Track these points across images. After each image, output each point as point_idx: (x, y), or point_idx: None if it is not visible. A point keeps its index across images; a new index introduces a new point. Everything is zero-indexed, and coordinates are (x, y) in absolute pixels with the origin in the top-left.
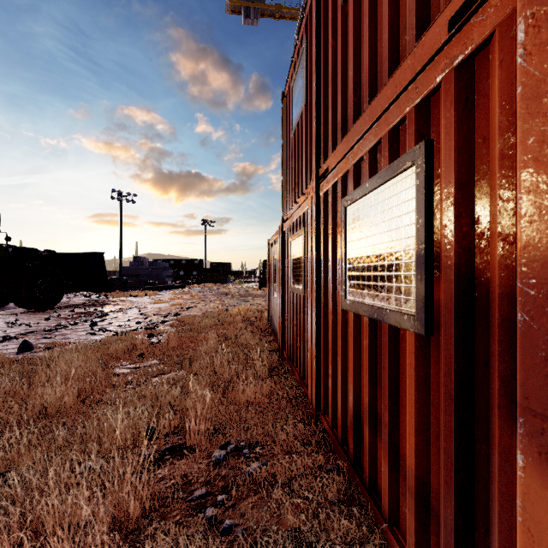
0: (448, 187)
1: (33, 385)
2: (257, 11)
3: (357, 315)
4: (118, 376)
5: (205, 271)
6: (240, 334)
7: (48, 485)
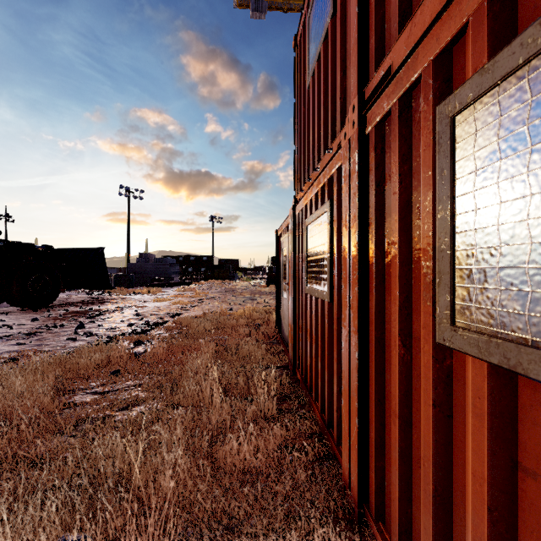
0: None
1: None
2: (265, 4)
3: (504, 372)
4: (75, 407)
5: (212, 267)
6: (242, 343)
7: None
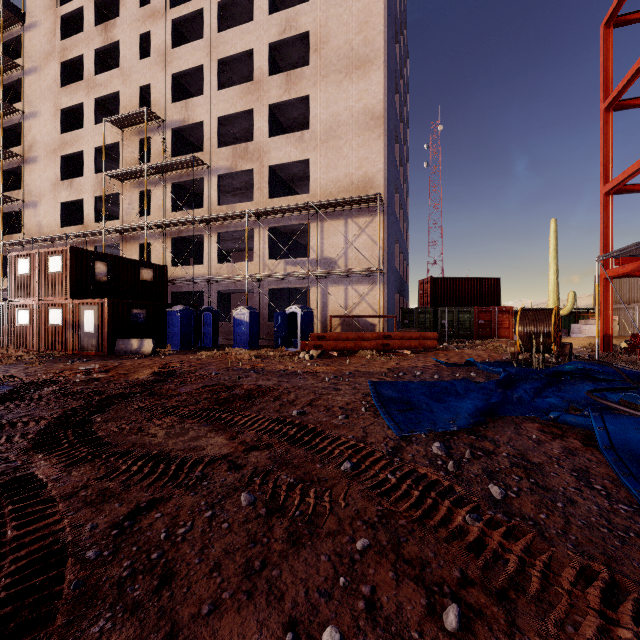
0: (65, 313)
1: None
2: None
3: (52, 327)
4: None
5: None
6: None
7: None
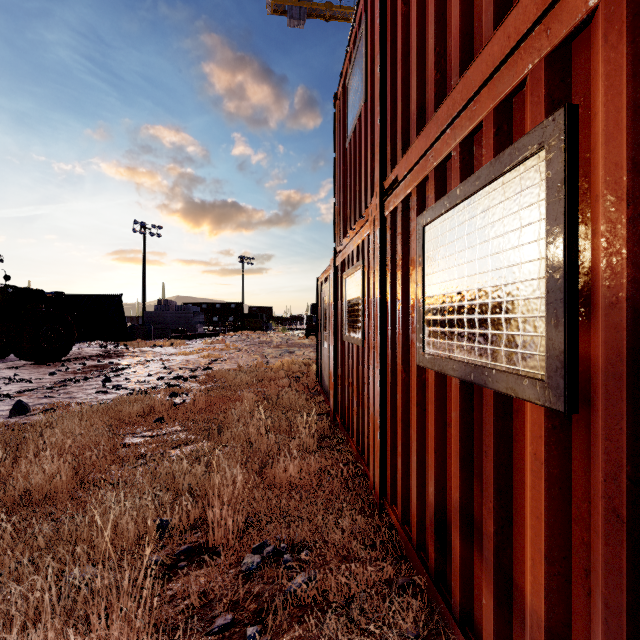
0: (613, 173)
1: (19, 460)
2: (303, 11)
3: (441, 375)
4: (129, 447)
5: (242, 316)
6: (282, 393)
7: (9, 613)
